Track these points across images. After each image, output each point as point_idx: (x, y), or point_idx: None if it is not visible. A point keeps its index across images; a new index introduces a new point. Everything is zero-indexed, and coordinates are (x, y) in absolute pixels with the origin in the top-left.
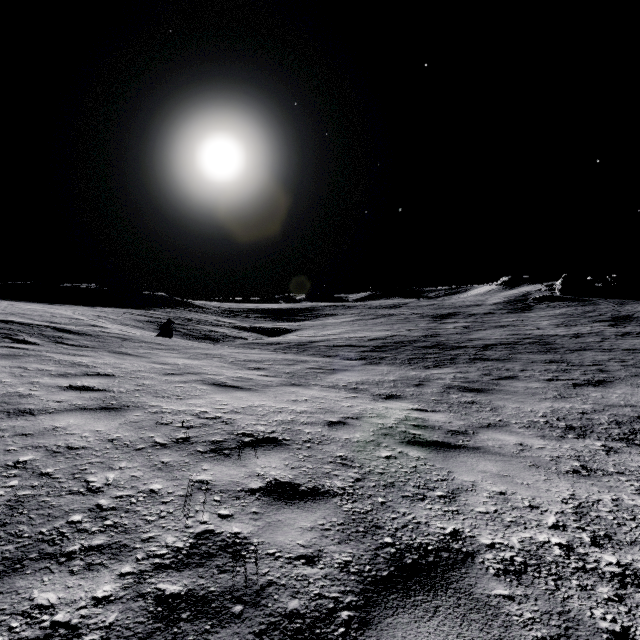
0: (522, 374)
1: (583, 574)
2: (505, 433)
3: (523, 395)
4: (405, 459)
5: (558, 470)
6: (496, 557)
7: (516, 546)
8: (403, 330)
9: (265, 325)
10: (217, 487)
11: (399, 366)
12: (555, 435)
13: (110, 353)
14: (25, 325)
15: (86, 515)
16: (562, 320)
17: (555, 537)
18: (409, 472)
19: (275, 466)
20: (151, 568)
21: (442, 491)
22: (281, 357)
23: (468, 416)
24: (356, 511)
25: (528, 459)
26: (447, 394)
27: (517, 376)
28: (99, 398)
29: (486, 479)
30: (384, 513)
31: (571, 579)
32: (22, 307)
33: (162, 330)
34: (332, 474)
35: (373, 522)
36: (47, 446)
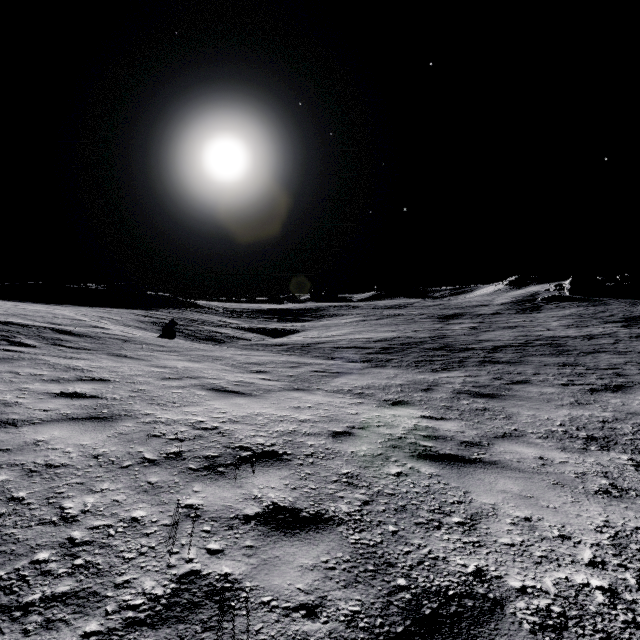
0: (535, 378)
1: (635, 631)
2: (522, 444)
3: (538, 401)
4: (416, 476)
5: (586, 490)
6: (529, 606)
7: (551, 590)
8: (409, 331)
9: (269, 326)
10: (208, 514)
11: (406, 369)
12: (576, 447)
13: (108, 356)
14: (25, 327)
15: (54, 552)
16: (572, 321)
17: (595, 578)
18: (422, 492)
19: (274, 486)
20: (121, 625)
21: (460, 516)
22: (284, 359)
23: (481, 424)
24: (364, 543)
25: (551, 476)
26: (457, 400)
27: (530, 380)
28: (90, 406)
29: (507, 501)
30: (396, 545)
31: (622, 638)
32: (25, 308)
33: (164, 331)
34: (337, 496)
35: (384, 558)
36: (24, 464)
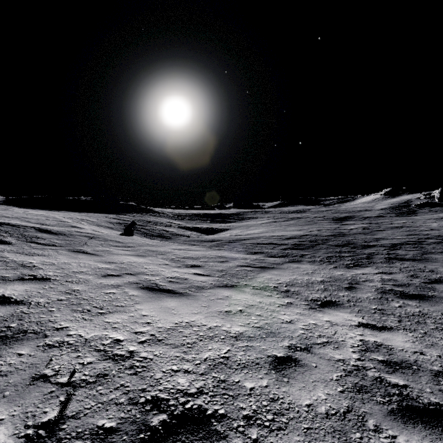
0: None
1: None
2: None
3: None
4: None
5: None
6: None
7: None
8: (313, 230)
9: (203, 226)
10: None
11: (320, 264)
12: None
13: (68, 251)
14: (15, 227)
15: None
16: None
17: None
18: None
19: None
20: None
21: None
22: (215, 254)
23: (431, 338)
24: None
25: None
26: (386, 301)
27: None
28: (1, 317)
29: None
30: None
31: None
32: (30, 213)
33: (125, 230)
34: None
35: None
36: None
